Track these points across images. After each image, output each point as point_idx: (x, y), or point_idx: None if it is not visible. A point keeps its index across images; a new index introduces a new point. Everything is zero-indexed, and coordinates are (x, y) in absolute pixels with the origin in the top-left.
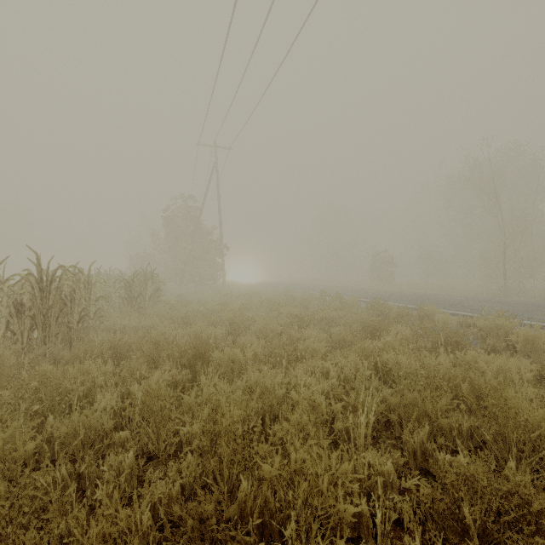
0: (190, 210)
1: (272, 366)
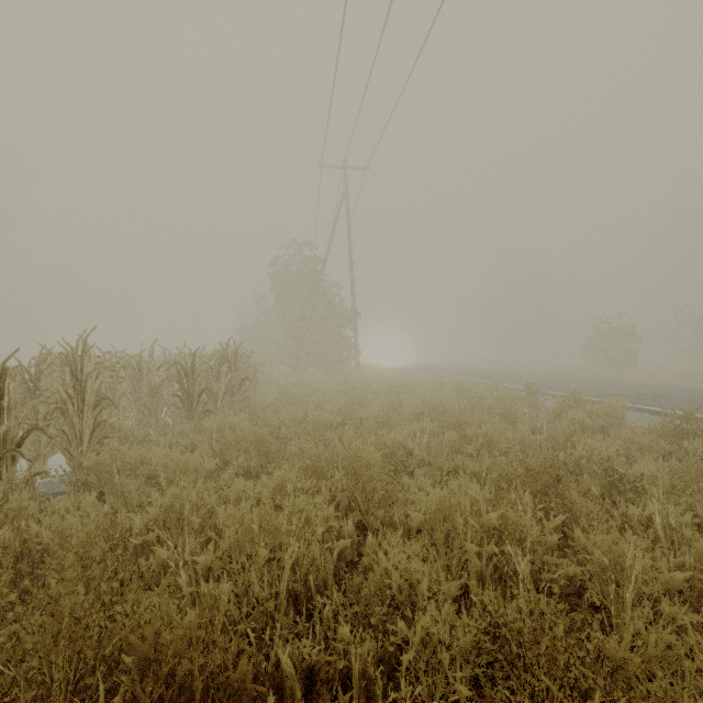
0: (309, 262)
1: (493, 700)
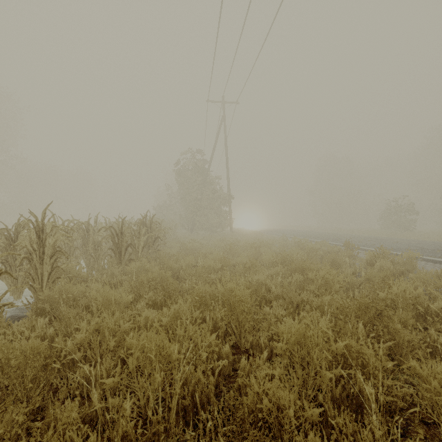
0: (200, 163)
1: None
